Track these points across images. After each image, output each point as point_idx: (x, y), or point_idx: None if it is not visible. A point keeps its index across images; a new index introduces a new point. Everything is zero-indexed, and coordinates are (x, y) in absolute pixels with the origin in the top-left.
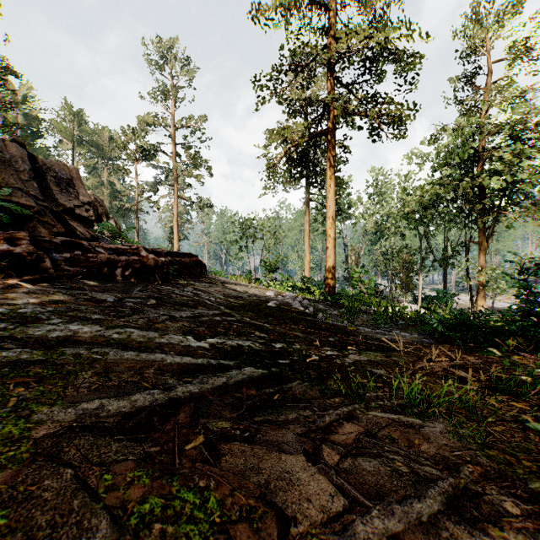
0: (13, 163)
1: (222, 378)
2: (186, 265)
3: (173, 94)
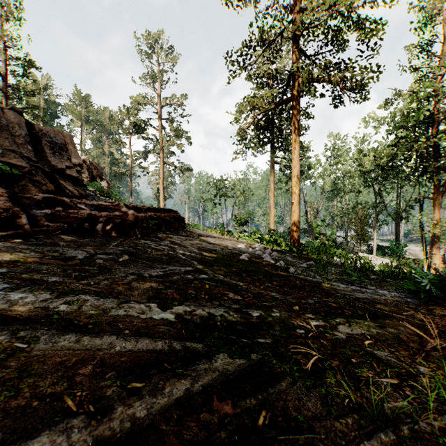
0: (9, 128)
1: (184, 380)
2: (166, 220)
3: (159, 77)
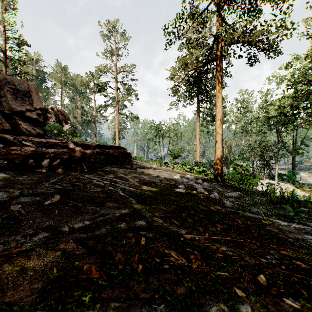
0: None
1: None
2: (114, 155)
3: (115, 51)
